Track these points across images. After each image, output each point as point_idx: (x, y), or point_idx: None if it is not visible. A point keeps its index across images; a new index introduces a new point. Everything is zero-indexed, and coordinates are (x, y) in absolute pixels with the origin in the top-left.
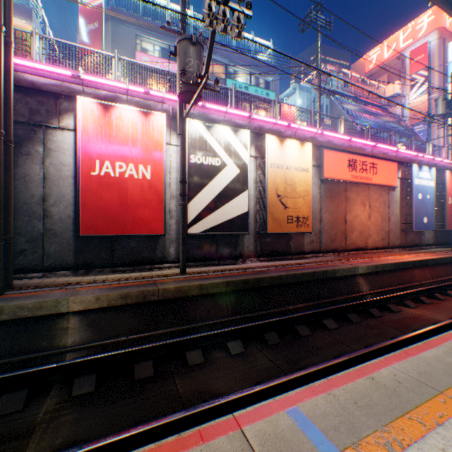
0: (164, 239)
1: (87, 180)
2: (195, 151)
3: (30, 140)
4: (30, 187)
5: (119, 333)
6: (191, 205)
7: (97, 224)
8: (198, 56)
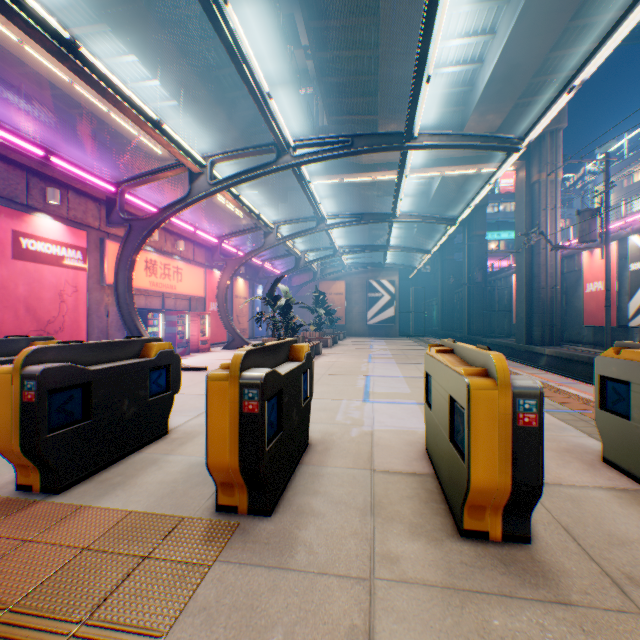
0: (630, 331)
1: (583, 296)
2: (631, 260)
3: (579, 277)
4: (578, 301)
5: (548, 366)
6: (629, 305)
7: (586, 319)
8: (579, 220)
